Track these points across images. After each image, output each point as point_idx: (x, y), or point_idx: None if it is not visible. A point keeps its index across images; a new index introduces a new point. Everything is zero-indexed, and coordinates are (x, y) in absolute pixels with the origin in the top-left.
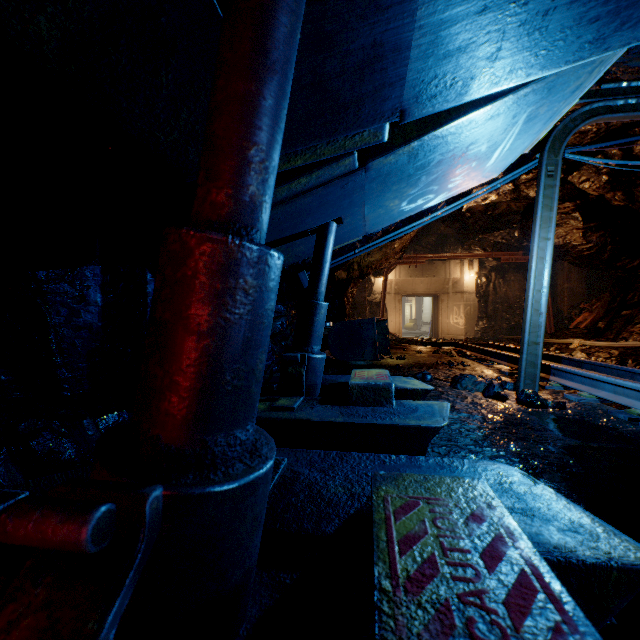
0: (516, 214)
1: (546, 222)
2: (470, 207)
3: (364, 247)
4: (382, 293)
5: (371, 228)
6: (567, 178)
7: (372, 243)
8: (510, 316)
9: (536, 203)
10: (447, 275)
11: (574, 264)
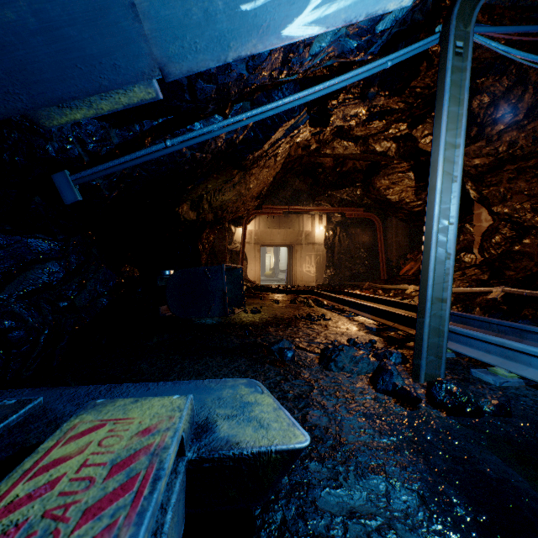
0: (360, 173)
1: (454, 121)
2: (322, 162)
3: (182, 137)
4: (242, 242)
5: (168, 50)
6: (412, 132)
7: (197, 131)
8: (352, 265)
9: (440, 93)
10: (301, 228)
11: (403, 220)
